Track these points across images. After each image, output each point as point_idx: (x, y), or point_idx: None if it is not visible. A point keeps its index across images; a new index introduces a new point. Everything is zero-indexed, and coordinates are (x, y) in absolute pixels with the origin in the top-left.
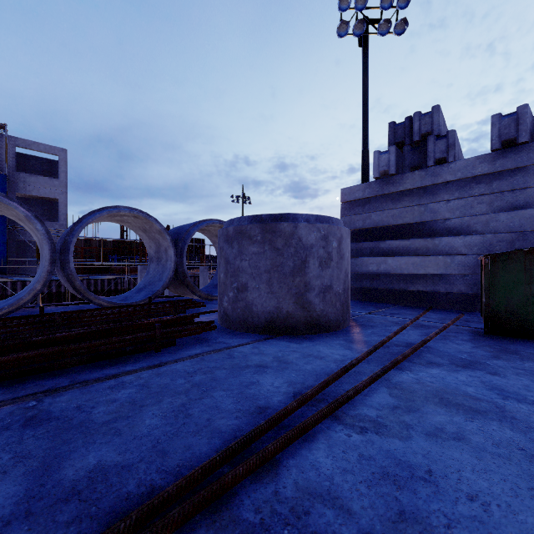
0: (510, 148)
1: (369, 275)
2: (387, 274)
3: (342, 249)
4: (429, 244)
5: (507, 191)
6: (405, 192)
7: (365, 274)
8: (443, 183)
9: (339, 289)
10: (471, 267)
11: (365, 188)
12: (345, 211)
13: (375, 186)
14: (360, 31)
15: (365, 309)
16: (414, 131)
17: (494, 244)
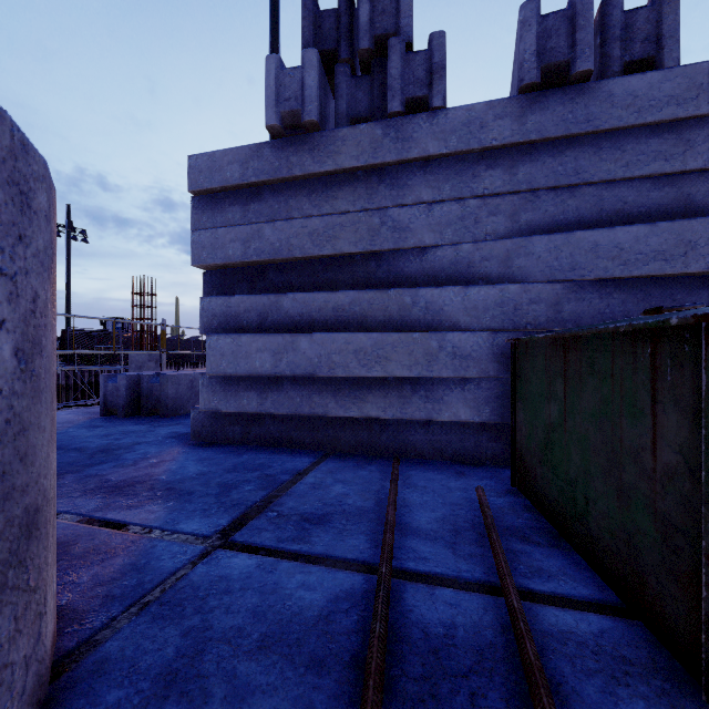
0: (554, 88)
1: (256, 381)
2: (299, 379)
3: None
4: (392, 303)
5: (546, 189)
6: (338, 177)
7: (248, 379)
8: (420, 160)
9: None
10: (480, 360)
11: (247, 157)
12: (203, 216)
13: (272, 155)
14: None
15: (223, 505)
16: (359, 24)
17: (523, 308)
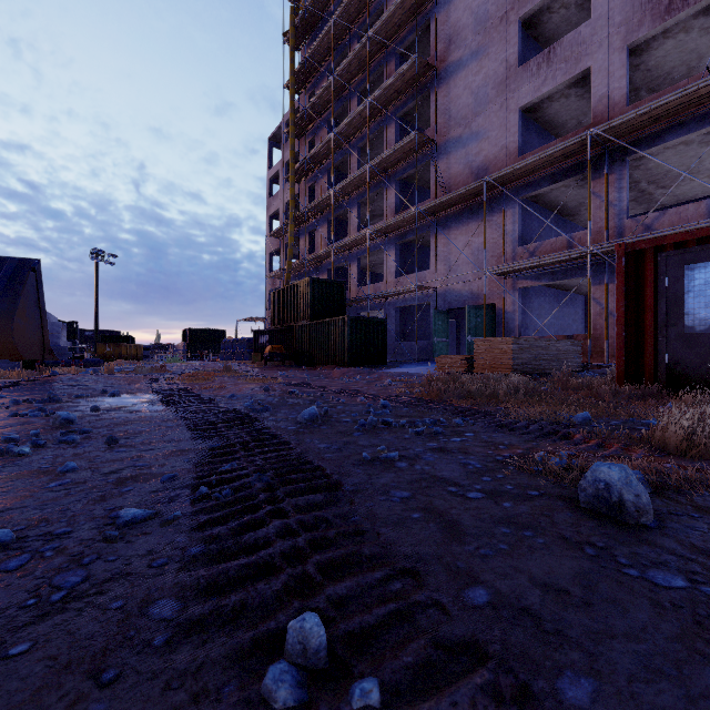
0: None
1: None
2: None
3: None
4: None
5: None
6: None
7: None
8: None
9: None
10: None
11: None
12: None
13: None
14: None
15: None
16: None
17: None
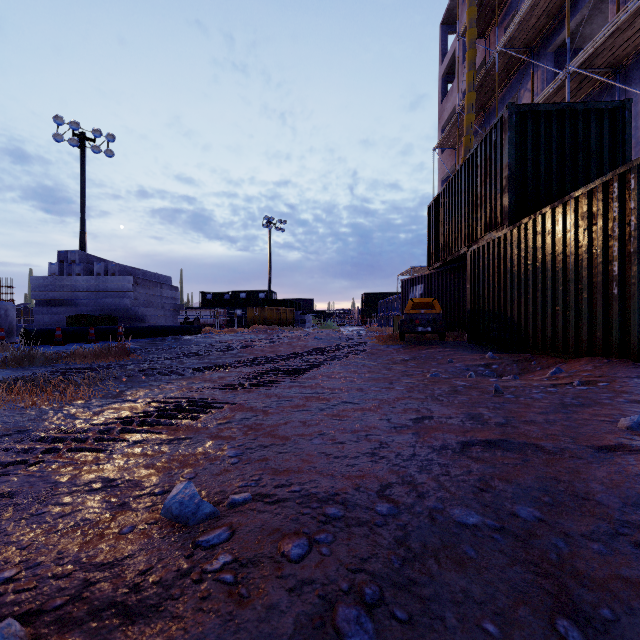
0: (101, 276)
1: (47, 324)
2: (56, 323)
3: (8, 313)
4: (74, 310)
5: (101, 292)
6: (66, 284)
7: (45, 324)
8: (81, 284)
9: (6, 328)
10: None
11: (45, 279)
12: (35, 289)
13: (51, 279)
14: (76, 143)
15: None
16: (68, 258)
17: (97, 311)
